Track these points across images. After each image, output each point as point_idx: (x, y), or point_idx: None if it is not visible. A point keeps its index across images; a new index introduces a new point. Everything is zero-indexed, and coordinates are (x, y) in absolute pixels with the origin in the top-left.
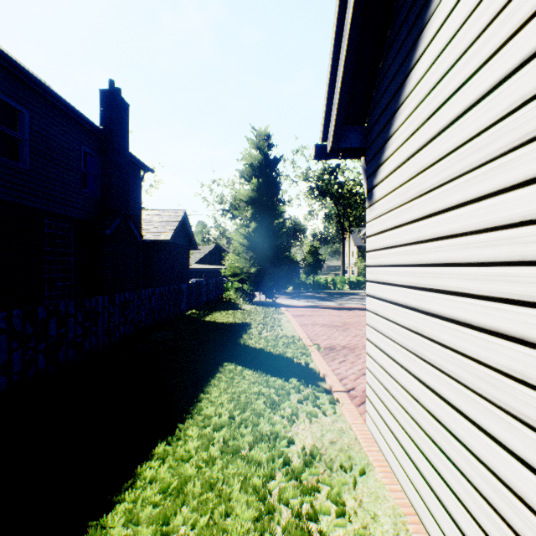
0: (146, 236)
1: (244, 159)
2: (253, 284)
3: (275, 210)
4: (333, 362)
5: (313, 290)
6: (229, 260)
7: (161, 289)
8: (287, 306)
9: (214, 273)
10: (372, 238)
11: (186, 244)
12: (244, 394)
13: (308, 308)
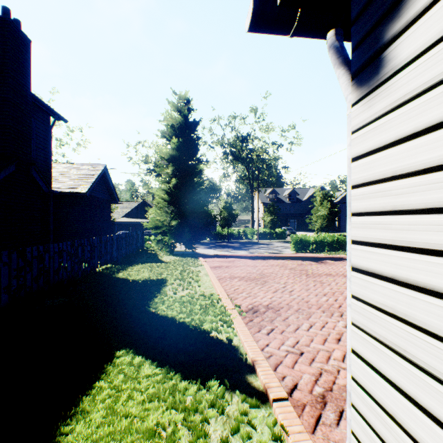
0: (61, 188)
1: (166, 120)
2: (174, 236)
3: (195, 169)
4: (260, 333)
5: (228, 240)
6: (152, 213)
7: (59, 245)
8: (206, 255)
9: (140, 226)
10: (379, 154)
11: (107, 198)
12: (129, 439)
13: (225, 258)
